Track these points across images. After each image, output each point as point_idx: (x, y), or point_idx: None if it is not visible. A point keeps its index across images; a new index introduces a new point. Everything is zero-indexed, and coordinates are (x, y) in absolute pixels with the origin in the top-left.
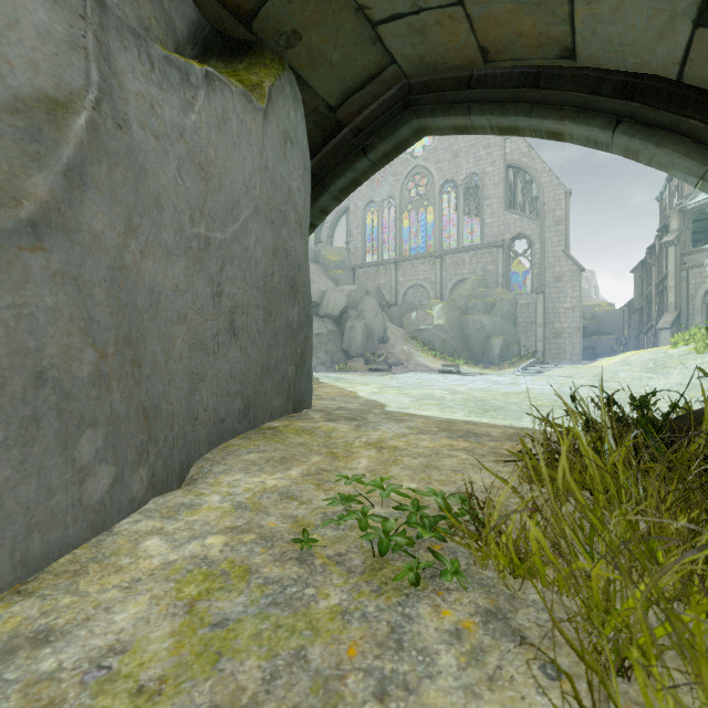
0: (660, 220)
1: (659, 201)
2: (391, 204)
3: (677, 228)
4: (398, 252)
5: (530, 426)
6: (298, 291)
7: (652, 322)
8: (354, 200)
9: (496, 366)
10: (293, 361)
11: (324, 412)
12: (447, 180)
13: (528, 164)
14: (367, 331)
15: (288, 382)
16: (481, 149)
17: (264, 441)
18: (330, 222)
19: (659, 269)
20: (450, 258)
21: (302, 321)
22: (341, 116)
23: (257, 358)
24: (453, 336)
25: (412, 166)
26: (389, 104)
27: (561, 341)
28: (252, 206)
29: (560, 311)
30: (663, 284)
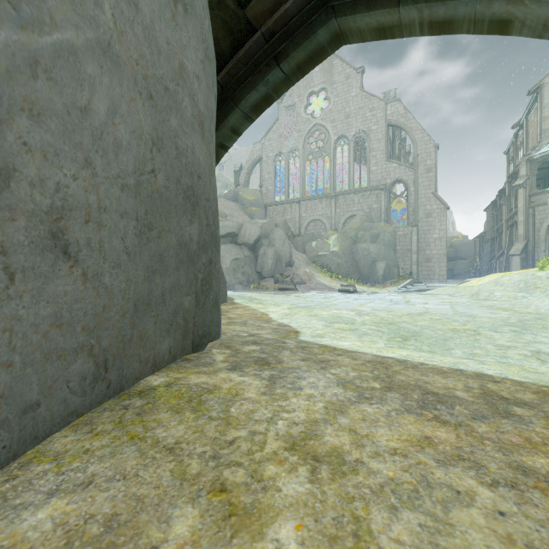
0: (507, 170)
1: (506, 155)
2: (295, 154)
3: (525, 174)
4: (301, 193)
5: (480, 368)
6: (198, 204)
7: (503, 249)
8: (266, 152)
9: (380, 285)
10: (192, 289)
11: (231, 348)
12: (340, 136)
13: (405, 123)
14: (277, 256)
15: (183, 315)
16: (368, 111)
17: (111, 439)
18: (246, 169)
19: (509, 207)
20: (343, 198)
21: (205, 241)
22: (251, 15)
23: (124, 290)
24: (345, 261)
25: (312, 124)
26: (306, 0)
27: (431, 264)
28: (92, 34)
29: (430, 241)
30: (512, 219)
